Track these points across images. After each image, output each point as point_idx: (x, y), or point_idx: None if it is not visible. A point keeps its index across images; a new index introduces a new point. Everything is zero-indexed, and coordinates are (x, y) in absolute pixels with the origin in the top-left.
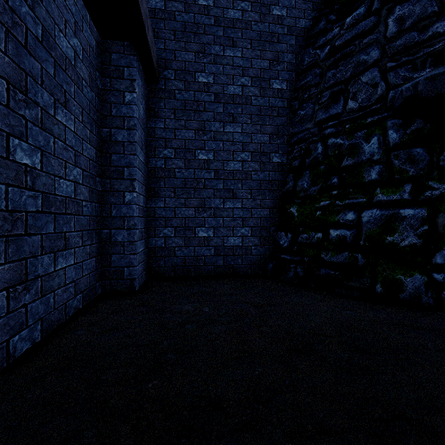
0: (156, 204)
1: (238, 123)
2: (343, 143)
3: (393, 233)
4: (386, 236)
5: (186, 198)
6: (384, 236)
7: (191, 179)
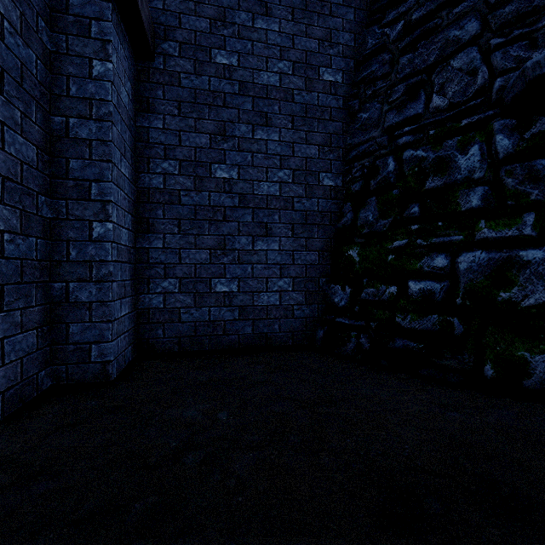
0: (150, 244)
1: (274, 127)
2: (426, 156)
3: (510, 286)
4: (498, 290)
5: (197, 235)
6: (494, 291)
7: (205, 206)
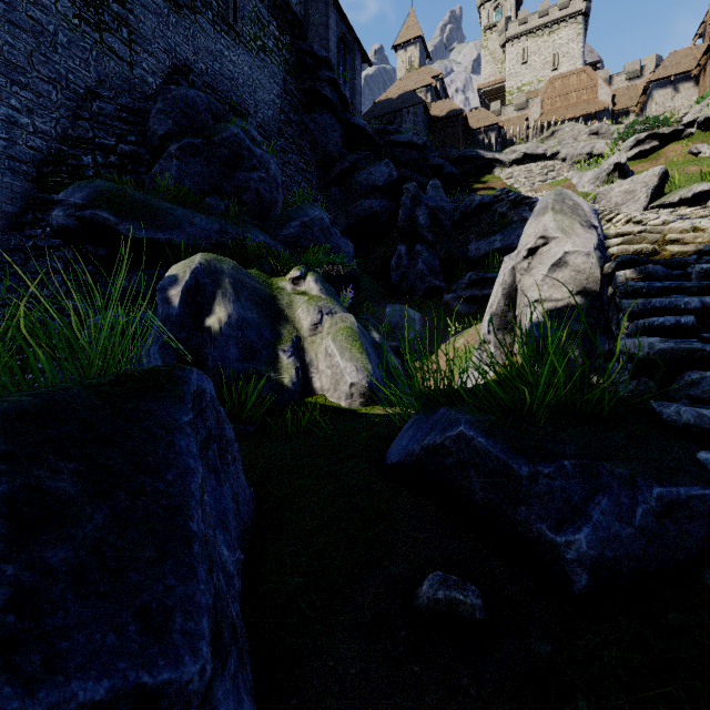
0: None
1: None
2: (39, 317)
3: None
4: None
5: None
6: None
7: None
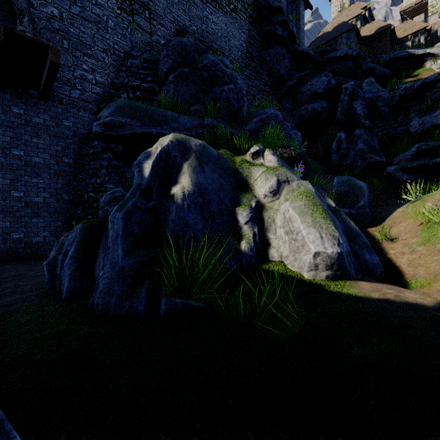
0: None
1: (41, 178)
2: (94, 196)
3: None
4: None
5: (4, 217)
6: None
7: (8, 206)
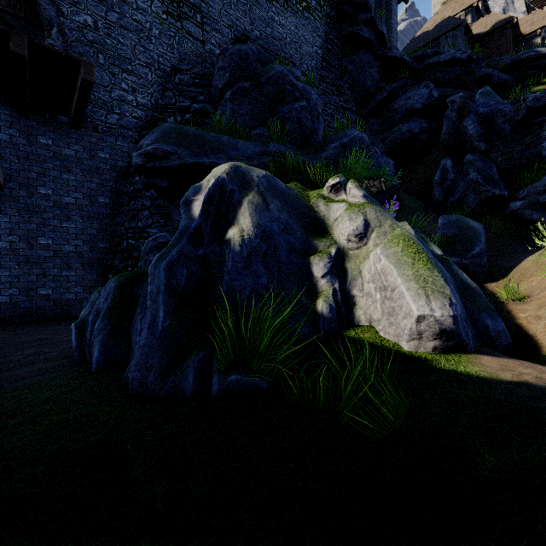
0: (2, 273)
1: (72, 221)
2: (135, 244)
3: None
4: None
5: (29, 269)
6: None
7: (34, 256)
